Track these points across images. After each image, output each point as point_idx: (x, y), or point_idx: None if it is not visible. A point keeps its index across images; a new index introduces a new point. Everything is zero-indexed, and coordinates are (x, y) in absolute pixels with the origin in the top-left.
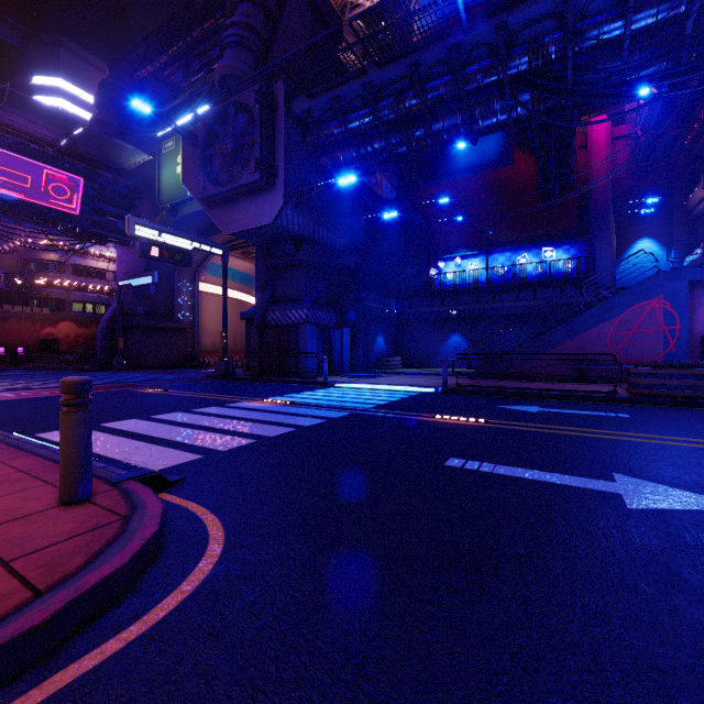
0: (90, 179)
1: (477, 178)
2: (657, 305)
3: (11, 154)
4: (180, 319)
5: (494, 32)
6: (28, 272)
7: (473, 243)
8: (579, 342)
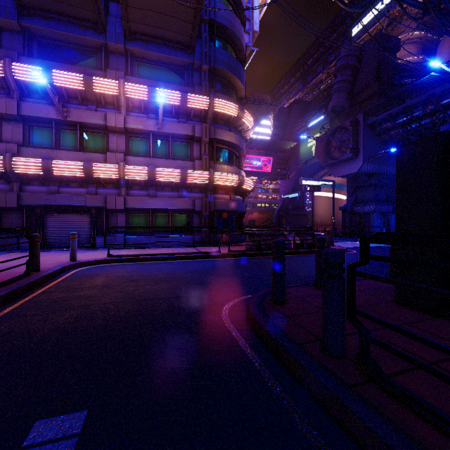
0: (274, 157)
1: None
2: None
3: (253, 156)
4: (306, 210)
5: None
6: None
7: None
8: None
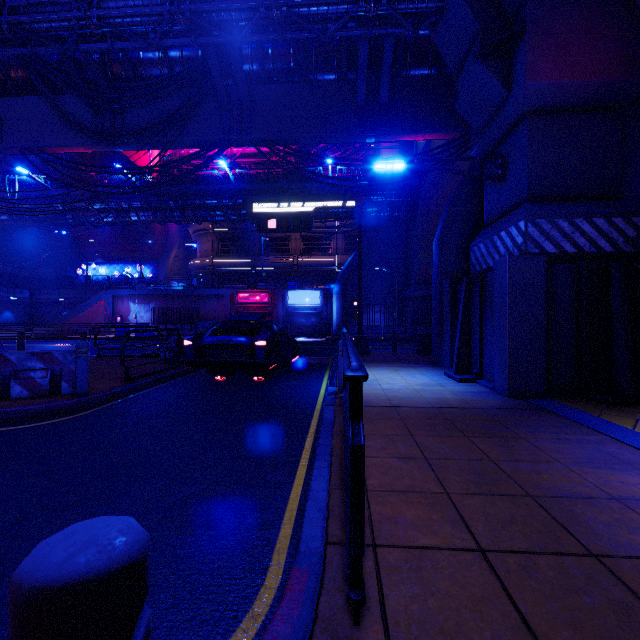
0: None
1: None
2: (103, 303)
3: None
4: None
5: None
6: None
7: (106, 256)
8: (78, 318)
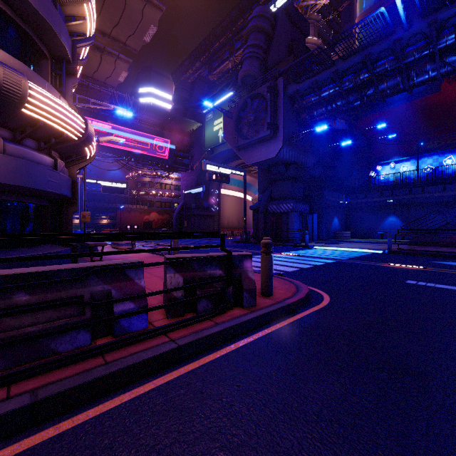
0: (173, 140)
1: (408, 105)
2: None
3: (143, 133)
4: (212, 210)
5: (427, 25)
6: (137, 188)
7: (405, 151)
8: None
